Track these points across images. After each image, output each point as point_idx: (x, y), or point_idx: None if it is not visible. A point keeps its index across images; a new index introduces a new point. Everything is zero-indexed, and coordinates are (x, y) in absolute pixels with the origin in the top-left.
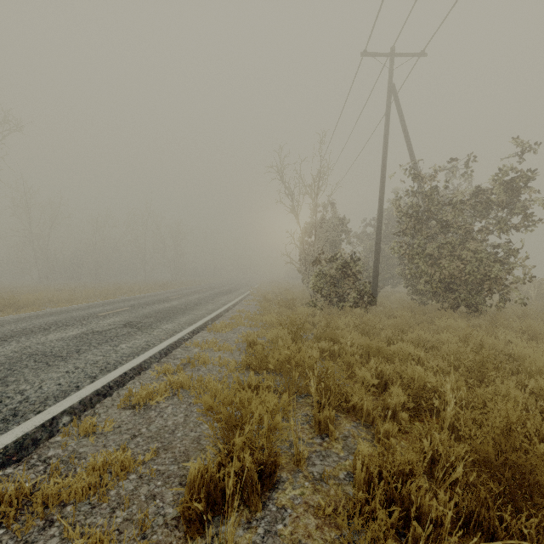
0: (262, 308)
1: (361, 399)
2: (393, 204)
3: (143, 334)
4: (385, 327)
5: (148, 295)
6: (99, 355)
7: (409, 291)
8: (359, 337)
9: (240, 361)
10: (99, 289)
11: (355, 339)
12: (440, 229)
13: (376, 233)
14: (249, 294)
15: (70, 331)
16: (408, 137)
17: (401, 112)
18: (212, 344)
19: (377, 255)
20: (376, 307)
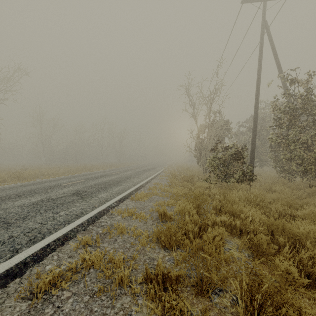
0: (170, 181)
1: (299, 314)
2: (271, 104)
3: (82, 202)
4: (272, 201)
5: (100, 171)
6: (38, 223)
7: (277, 170)
8: (258, 214)
9: (152, 232)
10: (75, 167)
11: (255, 215)
12: (311, 123)
13: (253, 129)
14: (162, 171)
15: (33, 198)
16: (277, 58)
17: (272, 41)
18: (131, 213)
19: (253, 145)
20: (253, 182)
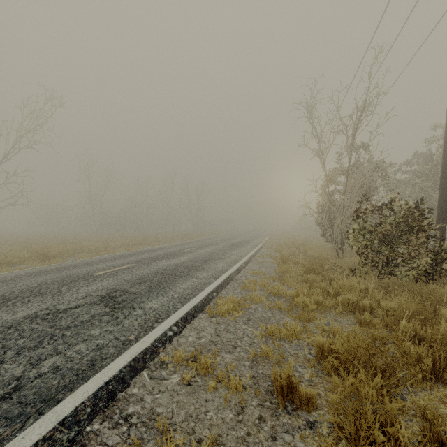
0: (281, 271)
1: None
2: None
3: (108, 323)
4: None
5: (166, 246)
6: None
7: None
8: None
9: None
10: (133, 239)
11: None
12: None
13: (442, 172)
14: (261, 247)
15: (22, 309)
16: None
17: None
18: (206, 366)
19: (444, 202)
20: None
